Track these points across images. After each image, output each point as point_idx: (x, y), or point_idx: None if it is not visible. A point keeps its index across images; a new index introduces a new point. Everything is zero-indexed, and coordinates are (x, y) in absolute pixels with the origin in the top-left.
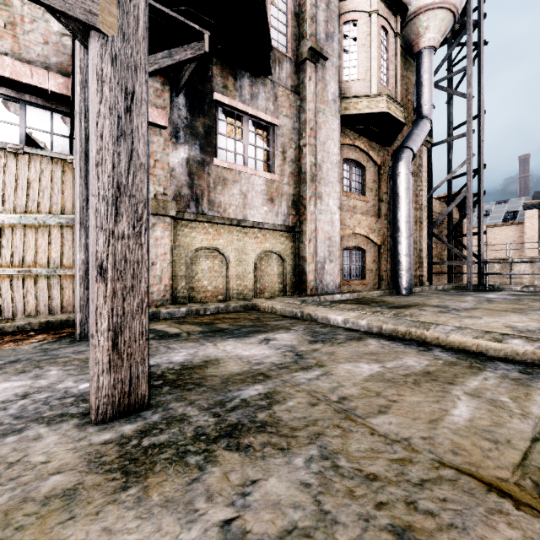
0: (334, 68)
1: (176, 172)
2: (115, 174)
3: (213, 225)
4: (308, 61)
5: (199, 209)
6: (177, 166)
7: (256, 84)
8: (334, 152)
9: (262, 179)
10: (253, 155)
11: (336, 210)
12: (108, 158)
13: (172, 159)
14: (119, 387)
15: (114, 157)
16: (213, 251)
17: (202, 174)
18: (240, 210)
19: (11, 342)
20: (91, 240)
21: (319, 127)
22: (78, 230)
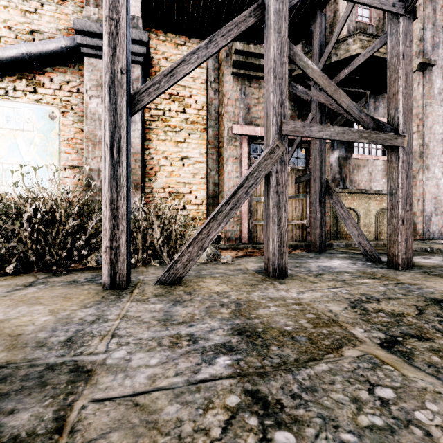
0: (439, 69)
1: (333, 166)
2: (406, 190)
3: (350, 194)
4: (417, 71)
5: (344, 186)
6: (333, 163)
7: (378, 100)
8: (439, 132)
9: (381, 161)
10: (374, 146)
11: (440, 176)
12: (404, 186)
13: (331, 159)
14: (406, 260)
15: (405, 185)
16: (350, 210)
17: (345, 164)
18: (367, 183)
19: (293, 251)
20: (399, 212)
21: (426, 117)
22: (318, 204)
